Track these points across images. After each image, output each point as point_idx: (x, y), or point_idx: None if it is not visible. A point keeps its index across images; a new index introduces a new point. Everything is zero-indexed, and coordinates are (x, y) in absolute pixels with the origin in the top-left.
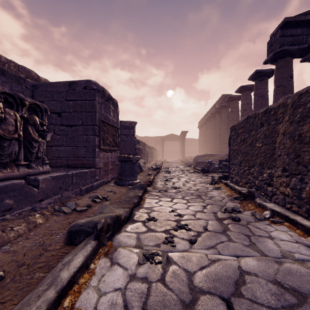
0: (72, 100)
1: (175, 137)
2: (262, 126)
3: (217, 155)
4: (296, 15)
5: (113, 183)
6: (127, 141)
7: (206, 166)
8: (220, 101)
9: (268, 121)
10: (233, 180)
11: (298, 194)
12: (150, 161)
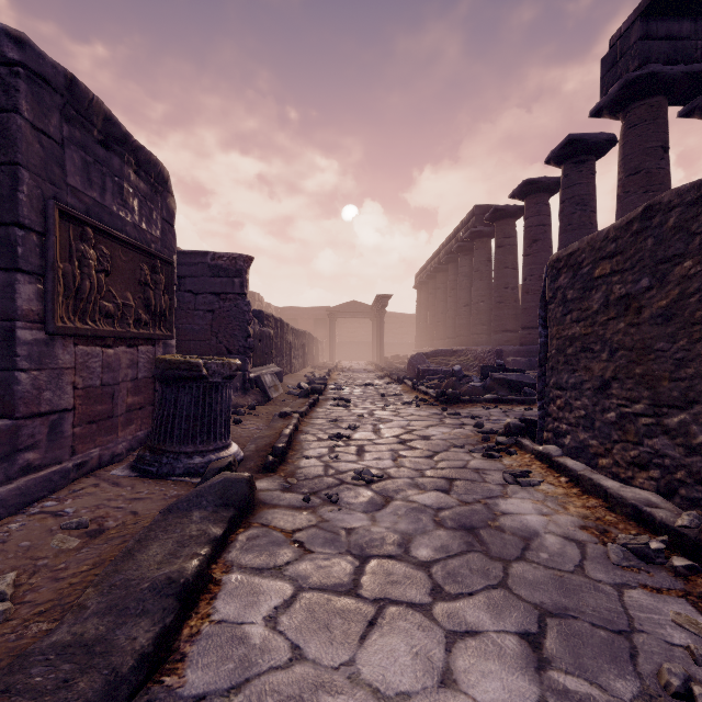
0: None
1: (360, 310)
2: None
3: (465, 352)
4: None
5: (127, 468)
6: (222, 311)
7: (446, 385)
8: (471, 223)
9: None
10: (562, 441)
11: None
12: (300, 367)
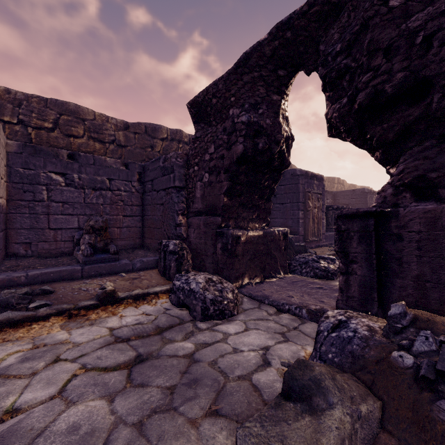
0: (354, 198)
1: None
2: None
3: None
4: None
5: None
6: None
7: None
8: None
9: None
10: None
11: None
12: None
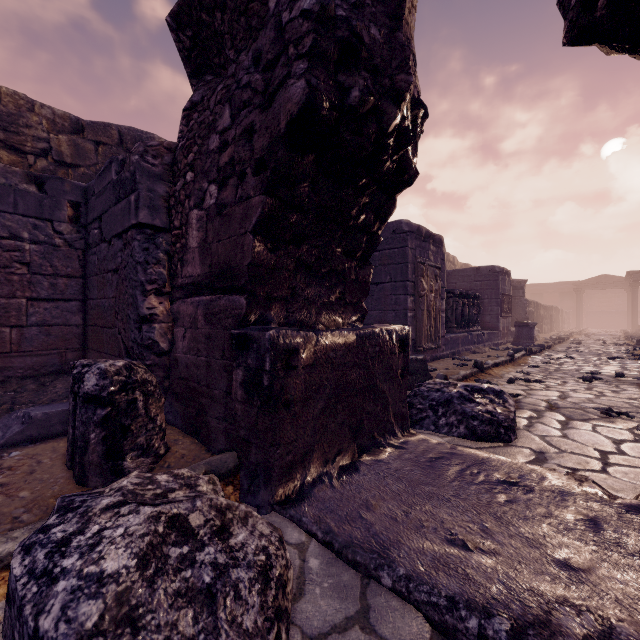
0: (479, 281)
1: (612, 282)
2: None
3: None
4: None
5: (510, 345)
6: (513, 304)
7: None
8: None
9: None
10: None
11: None
12: (548, 330)
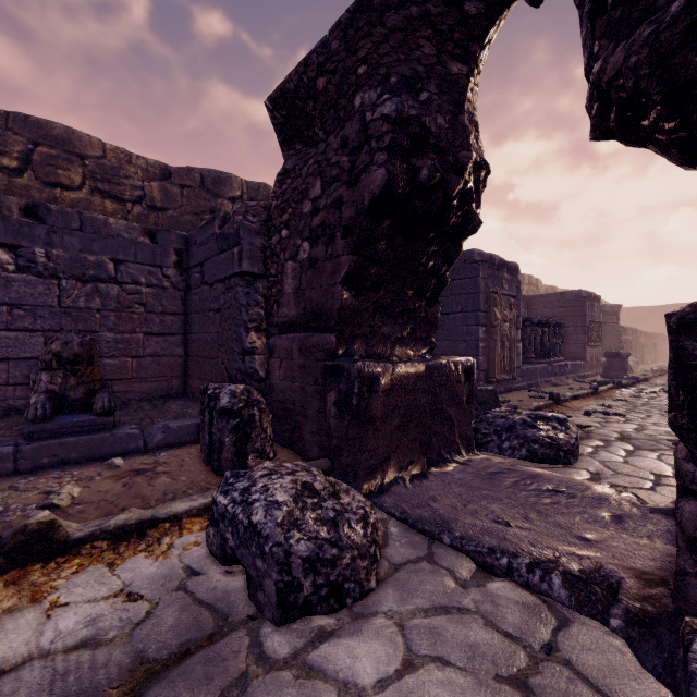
0: (563, 307)
1: None
2: None
3: None
4: None
5: (599, 377)
6: (605, 331)
7: None
8: None
9: None
10: None
11: None
12: (651, 361)
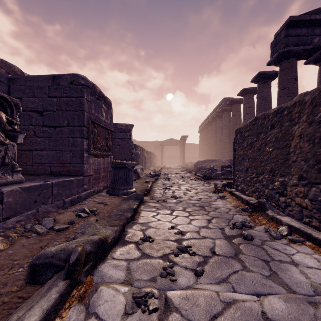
0: (56, 97)
1: (174, 142)
2: (273, 128)
3: (218, 160)
4: (301, 14)
5: (105, 193)
6: (122, 145)
7: (207, 173)
8: (221, 105)
9: (281, 123)
10: (238, 188)
11: (319, 207)
12: (149, 166)
